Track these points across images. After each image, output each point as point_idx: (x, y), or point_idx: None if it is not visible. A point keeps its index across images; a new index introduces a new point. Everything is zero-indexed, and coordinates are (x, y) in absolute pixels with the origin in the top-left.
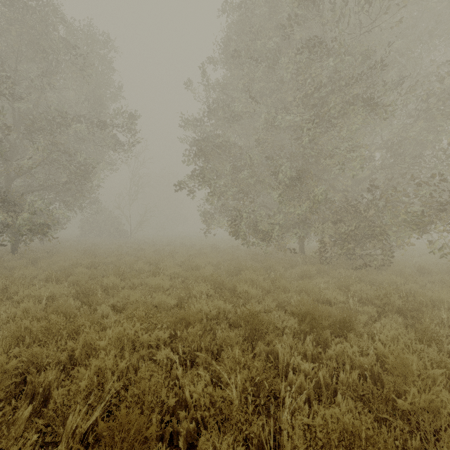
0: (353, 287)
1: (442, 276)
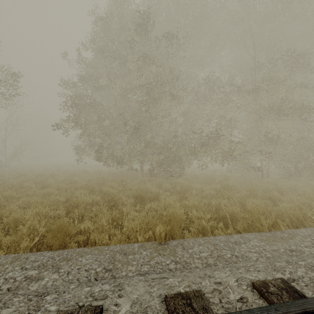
0: (163, 185)
1: (201, 178)
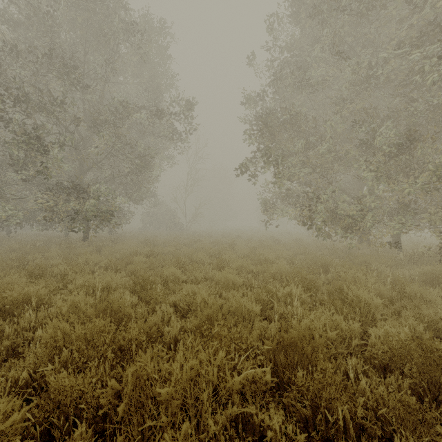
0: None
1: None
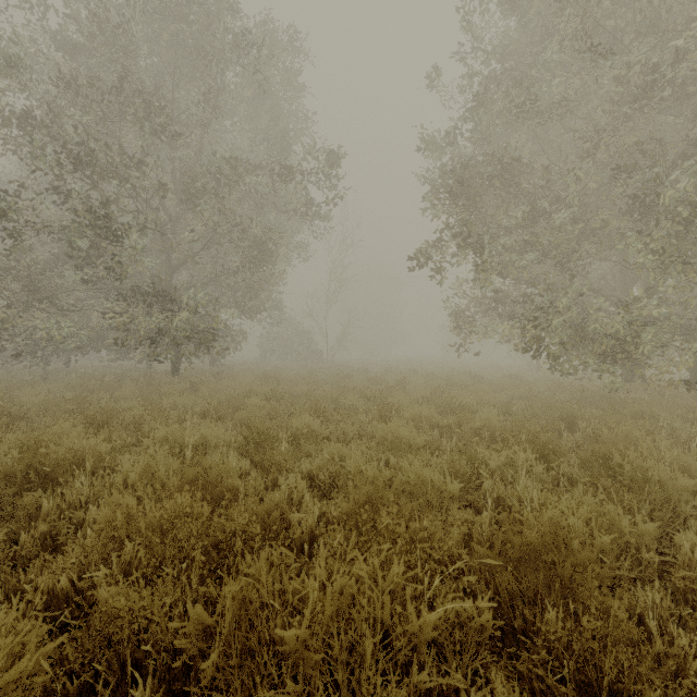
0: None
1: None
